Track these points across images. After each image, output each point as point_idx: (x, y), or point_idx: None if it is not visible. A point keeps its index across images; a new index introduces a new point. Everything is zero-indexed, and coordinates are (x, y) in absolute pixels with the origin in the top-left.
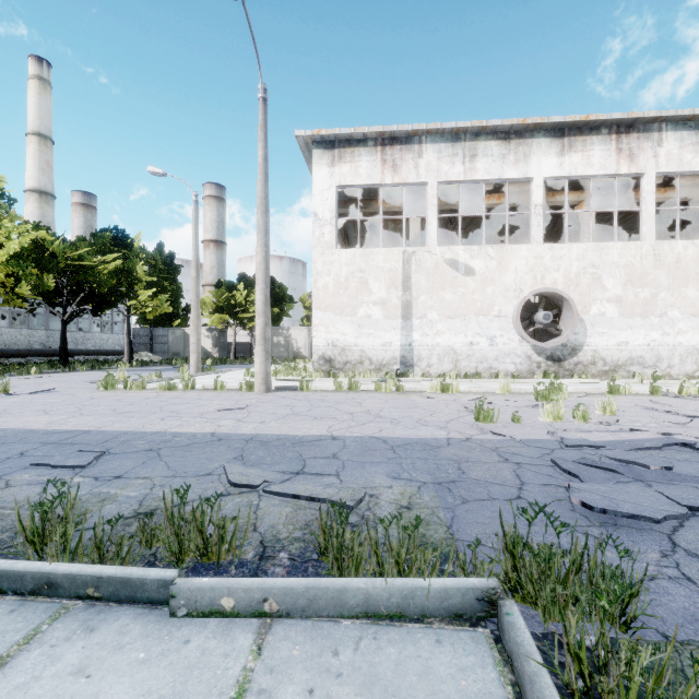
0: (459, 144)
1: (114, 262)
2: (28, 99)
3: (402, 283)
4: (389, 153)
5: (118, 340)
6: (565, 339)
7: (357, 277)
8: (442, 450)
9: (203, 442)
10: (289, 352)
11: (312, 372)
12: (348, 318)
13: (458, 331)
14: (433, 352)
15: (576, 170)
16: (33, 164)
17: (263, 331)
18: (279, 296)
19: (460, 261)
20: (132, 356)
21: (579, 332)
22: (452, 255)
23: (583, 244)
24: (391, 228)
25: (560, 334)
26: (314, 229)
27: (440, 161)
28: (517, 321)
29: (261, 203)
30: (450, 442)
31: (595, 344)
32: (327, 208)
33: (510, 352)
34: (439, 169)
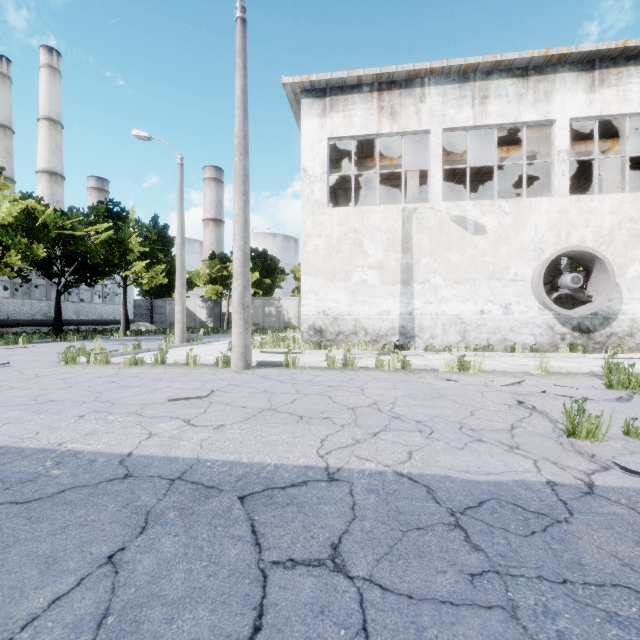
0: (467, 85)
1: (106, 233)
2: (40, 87)
3: (401, 244)
4: (386, 99)
5: (119, 310)
6: (598, 306)
7: (351, 239)
8: (574, 536)
9: (89, 486)
10: (281, 322)
11: (301, 344)
12: (341, 284)
13: (466, 298)
14: (437, 321)
15: (609, 108)
16: (44, 147)
17: (241, 296)
18: (270, 268)
19: (468, 218)
20: (128, 326)
21: (613, 298)
22: (459, 211)
23: (618, 194)
24: (383, 195)
25: (591, 301)
26: (303, 187)
27: (445, 105)
28: (539, 285)
29: (239, 143)
30: (566, 501)
31: (633, 312)
32: (317, 162)
33: (528, 321)
34: (444, 114)
